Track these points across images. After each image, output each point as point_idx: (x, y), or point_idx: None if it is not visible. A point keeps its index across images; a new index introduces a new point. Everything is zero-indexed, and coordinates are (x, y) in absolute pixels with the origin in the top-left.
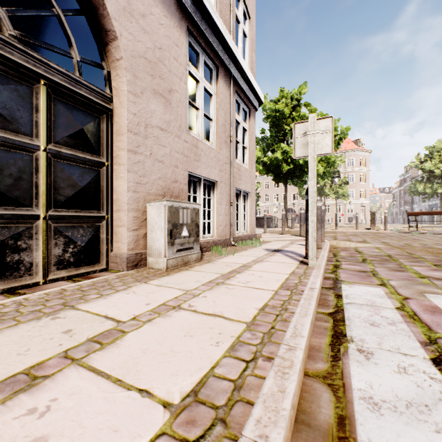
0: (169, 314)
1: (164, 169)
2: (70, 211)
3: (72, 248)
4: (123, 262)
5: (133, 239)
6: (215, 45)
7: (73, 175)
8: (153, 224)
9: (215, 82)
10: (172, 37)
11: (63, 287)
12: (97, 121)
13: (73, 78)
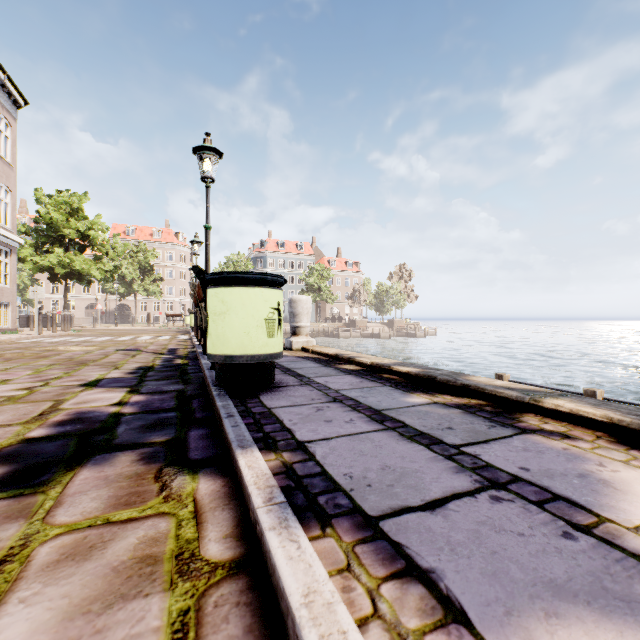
0: None
1: None
2: None
3: None
4: None
5: None
6: None
7: None
8: None
9: None
10: None
11: None
12: None
13: None
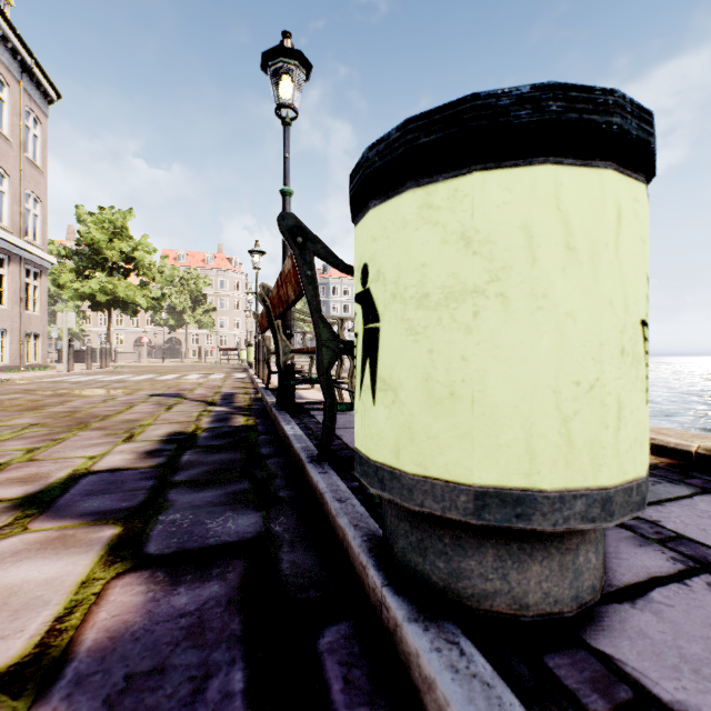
0: None
1: None
2: None
3: None
4: None
5: None
6: (8, 248)
7: None
8: None
9: (8, 266)
10: None
11: None
12: None
13: None
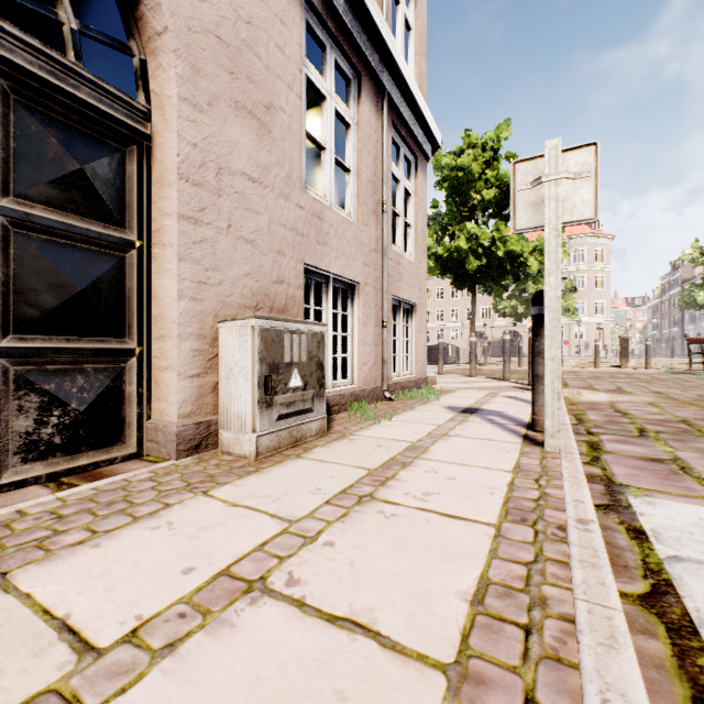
0: (231, 617)
1: (256, 257)
2: (55, 340)
3: (59, 417)
4: (170, 441)
5: (191, 394)
6: (355, 32)
7: (61, 264)
8: (231, 365)
9: (356, 103)
10: (272, 5)
11: (24, 506)
12: (118, 158)
13: (60, 63)
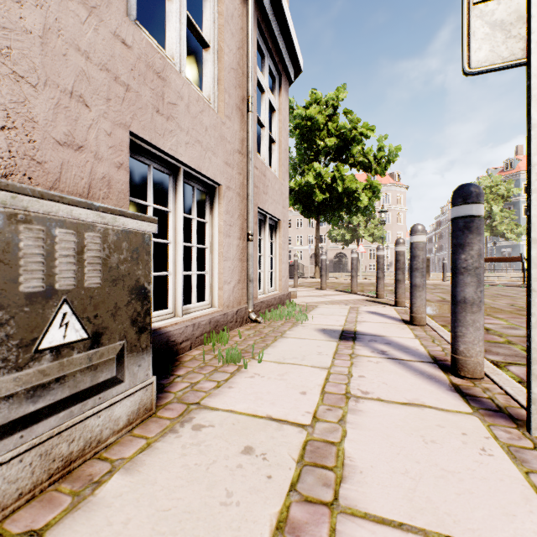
0: None
1: (2, 79)
2: None
3: None
4: None
5: None
6: None
7: None
8: None
9: None
10: None
11: None
12: None
13: None
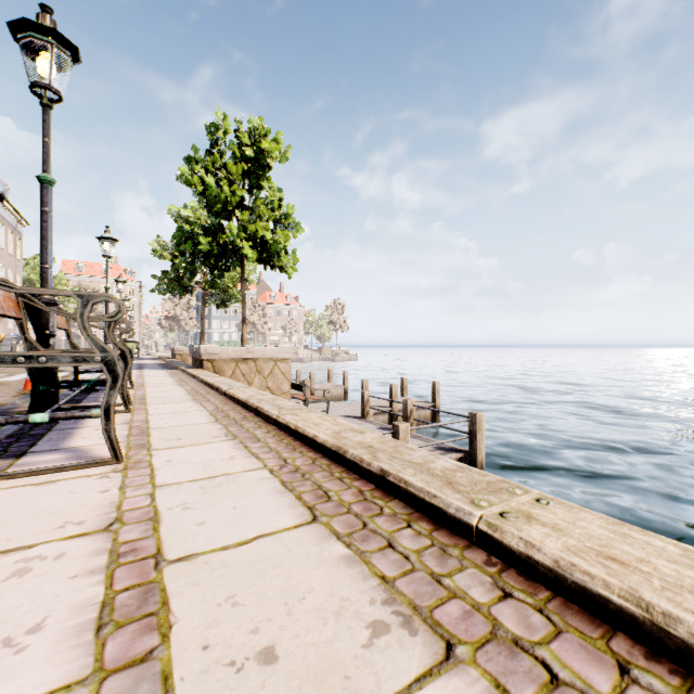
0: None
1: None
2: None
3: None
4: None
5: None
6: None
7: None
8: None
9: None
10: None
11: None
12: None
13: None
